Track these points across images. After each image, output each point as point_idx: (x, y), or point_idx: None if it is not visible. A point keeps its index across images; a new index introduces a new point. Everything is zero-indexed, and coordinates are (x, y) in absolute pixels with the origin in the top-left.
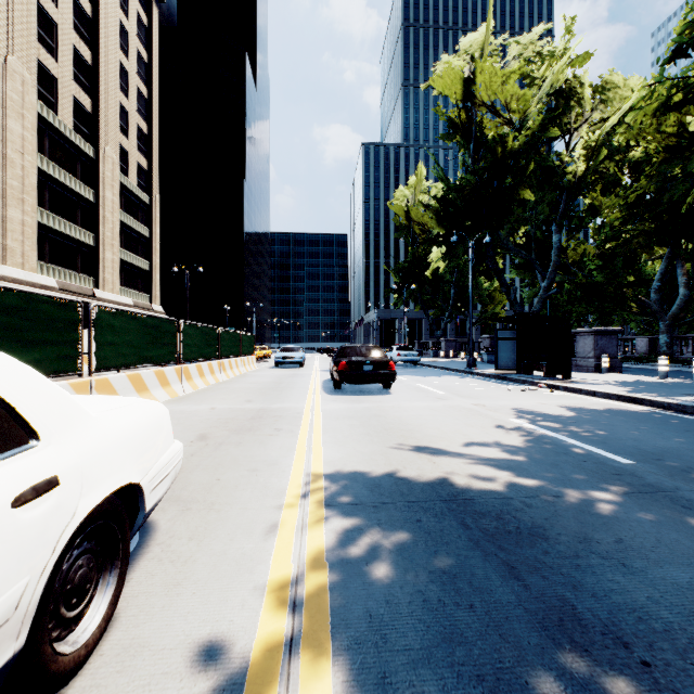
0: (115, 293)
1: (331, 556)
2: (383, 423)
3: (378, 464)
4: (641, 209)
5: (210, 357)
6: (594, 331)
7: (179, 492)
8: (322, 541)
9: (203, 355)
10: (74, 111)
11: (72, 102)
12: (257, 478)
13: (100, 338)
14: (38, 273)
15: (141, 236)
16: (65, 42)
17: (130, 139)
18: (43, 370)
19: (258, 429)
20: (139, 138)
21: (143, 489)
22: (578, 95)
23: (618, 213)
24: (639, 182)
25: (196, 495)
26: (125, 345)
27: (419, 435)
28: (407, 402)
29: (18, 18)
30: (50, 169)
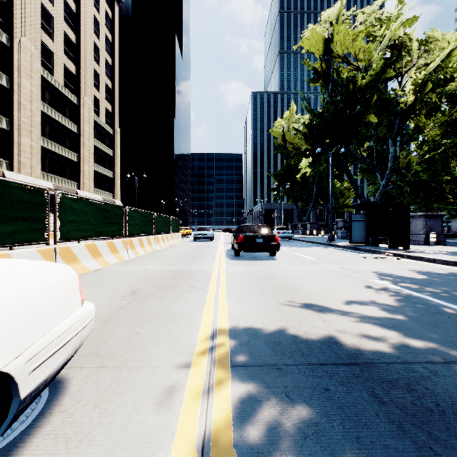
0: (91, 192)
1: (239, 441)
2: (274, 282)
3: (275, 320)
4: (456, 127)
5: (148, 233)
6: (424, 215)
7: (100, 346)
8: (229, 416)
9: (143, 231)
10: (64, 73)
11: (63, 68)
12: (171, 332)
13: (63, 217)
14: (41, 179)
15: (107, 155)
16: (58, 29)
17: (100, 92)
18: (15, 239)
19: (177, 286)
20: (106, 91)
21: (12, 375)
22: (408, 48)
23: (437, 131)
24: (454, 108)
25: (115, 349)
26: (83, 223)
27: (304, 293)
28: (289, 266)
29: (28, 13)
30: (49, 112)
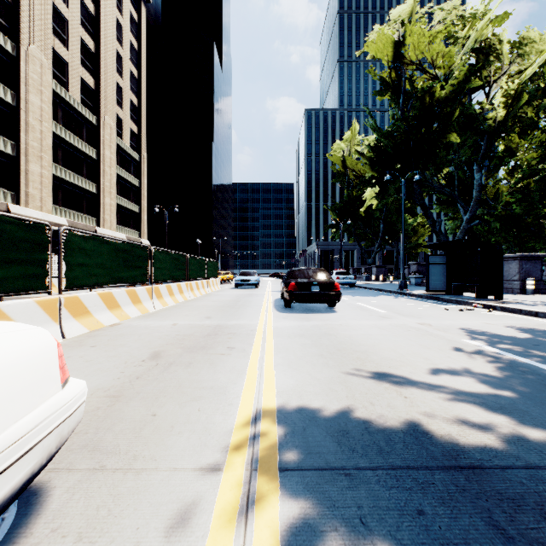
0: (112, 230)
1: None
2: (334, 342)
3: (340, 397)
4: None
5: (179, 279)
6: (519, 256)
7: (102, 435)
8: None
9: (172, 277)
10: (81, 88)
11: (79, 81)
12: (198, 415)
13: (70, 259)
14: (53, 214)
15: (133, 186)
16: (74, 35)
17: (124, 110)
18: (7, 288)
19: (211, 348)
20: (131, 109)
21: None
22: (497, 51)
23: (534, 153)
24: None
25: (121, 440)
26: (96, 266)
27: (375, 358)
28: (353, 321)
29: (38, 16)
30: (62, 133)
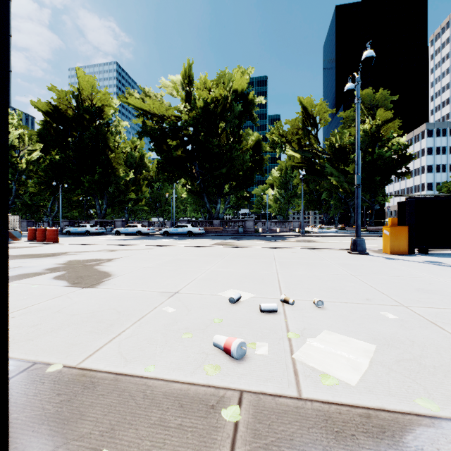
0: None
1: None
2: None
3: None
4: None
5: None
6: (27, 221)
7: None
8: None
9: None
10: None
11: None
12: None
13: None
14: None
15: None
16: None
17: None
18: None
19: None
20: None
21: None
22: (23, 138)
23: None
24: None
25: None
26: None
27: None
28: None
29: None
30: None
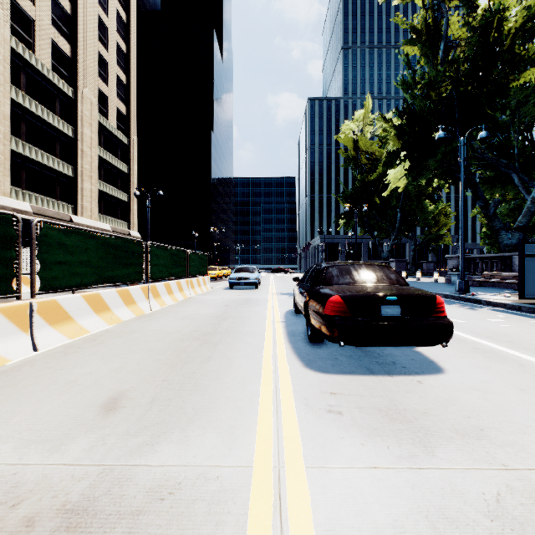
0: (93, 219)
1: None
2: None
3: None
4: None
5: (127, 280)
6: None
7: None
8: None
9: (108, 278)
10: (53, 53)
11: (50, 44)
12: None
13: None
14: (13, 198)
15: (120, 172)
16: None
17: (109, 86)
18: None
19: None
20: (118, 86)
21: None
22: None
23: None
24: None
25: None
26: None
27: None
28: None
29: None
30: (26, 103)
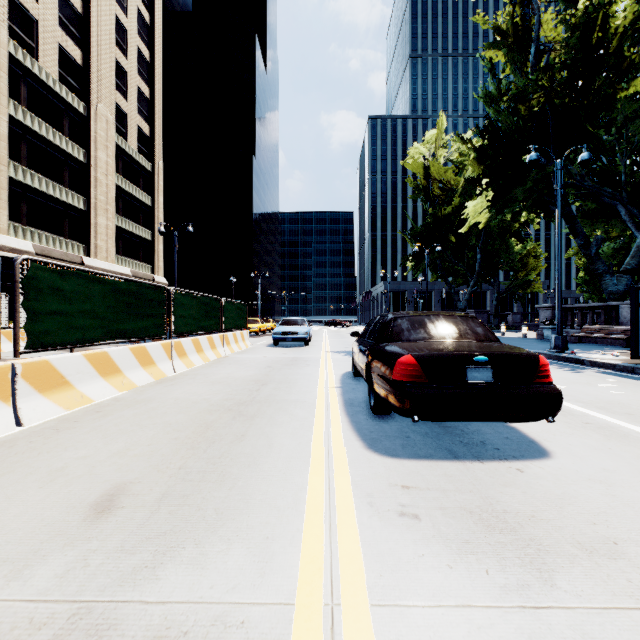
0: (110, 262)
1: None
2: None
3: None
4: None
5: (144, 335)
6: None
7: None
8: None
9: (118, 332)
10: (60, 60)
11: (57, 50)
12: None
13: None
14: (11, 236)
15: (143, 205)
16: None
17: (129, 101)
18: None
19: None
20: (140, 101)
21: None
22: None
23: None
24: None
25: None
26: None
27: None
28: None
29: None
30: (27, 120)
